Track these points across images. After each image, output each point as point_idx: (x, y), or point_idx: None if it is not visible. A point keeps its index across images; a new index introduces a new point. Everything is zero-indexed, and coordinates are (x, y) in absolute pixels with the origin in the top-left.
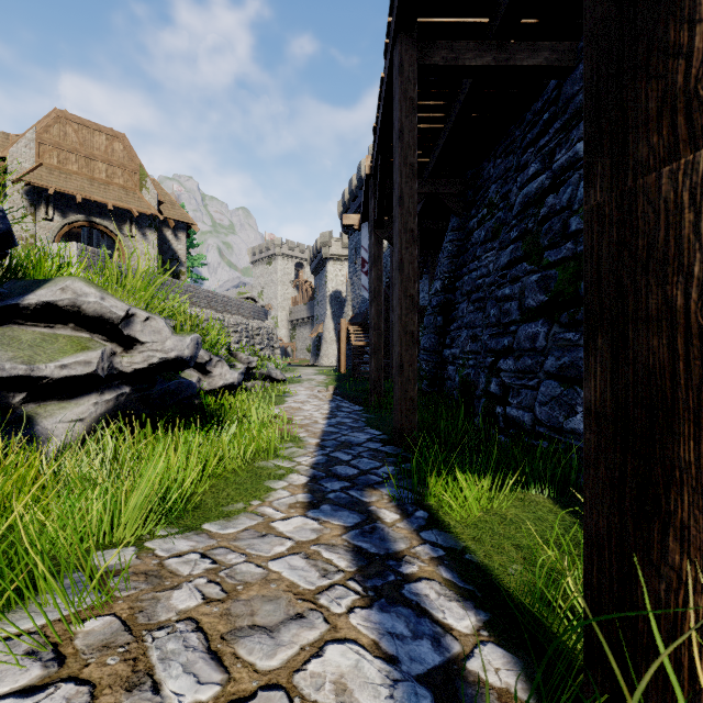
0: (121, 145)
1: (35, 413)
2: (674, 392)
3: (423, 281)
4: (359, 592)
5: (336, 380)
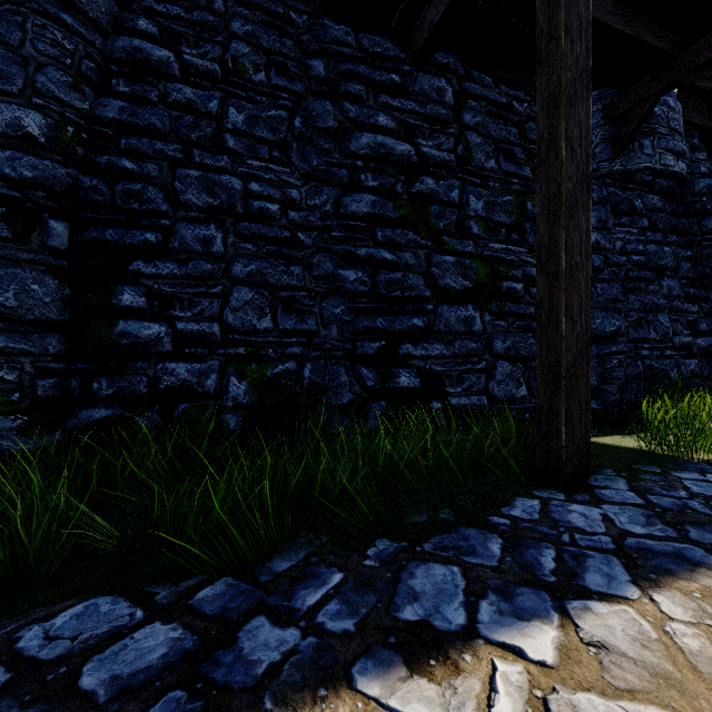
0: None
1: None
2: None
3: None
4: None
5: None
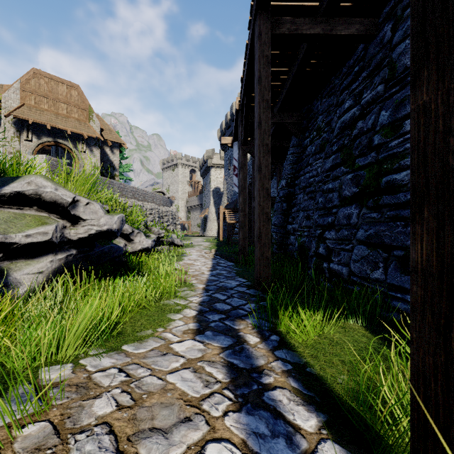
0: (76, 92)
1: (8, 268)
2: None
3: (273, 181)
4: (232, 399)
5: (216, 245)
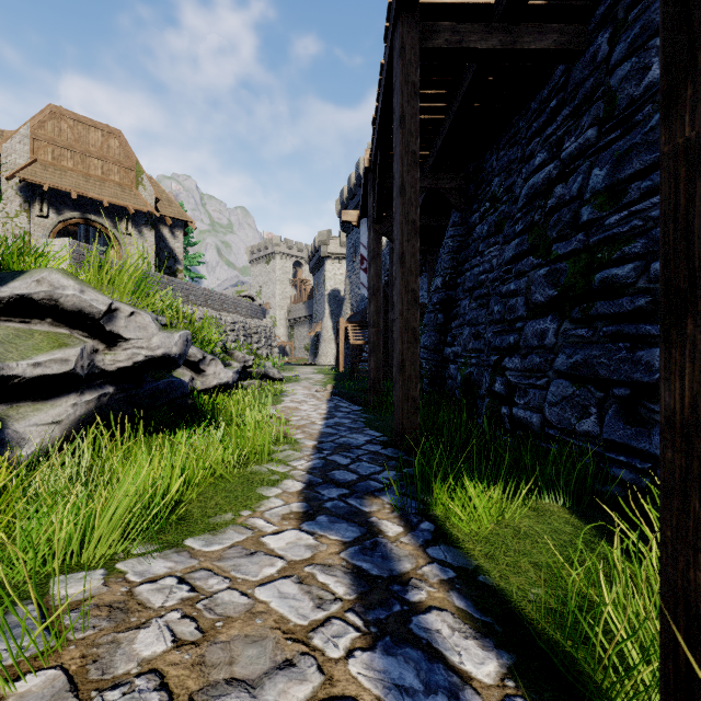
0: (117, 141)
1: (6, 415)
2: None
3: (422, 279)
4: (360, 628)
5: (334, 379)
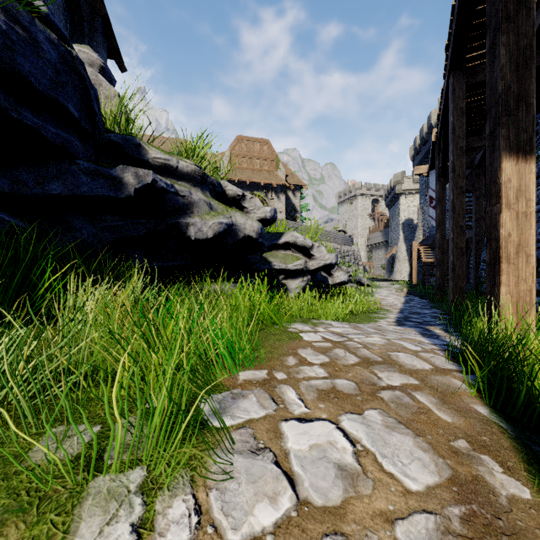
0: (266, 146)
1: (285, 283)
2: (496, 255)
3: None
4: (421, 336)
5: (408, 287)
